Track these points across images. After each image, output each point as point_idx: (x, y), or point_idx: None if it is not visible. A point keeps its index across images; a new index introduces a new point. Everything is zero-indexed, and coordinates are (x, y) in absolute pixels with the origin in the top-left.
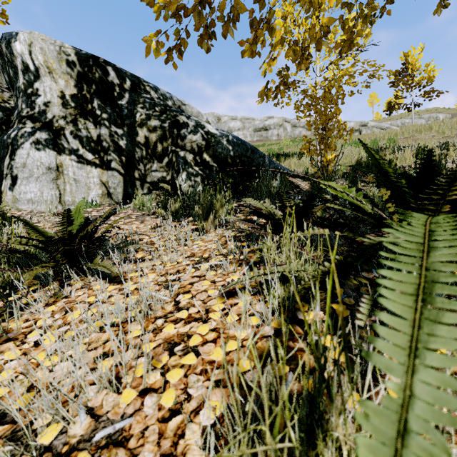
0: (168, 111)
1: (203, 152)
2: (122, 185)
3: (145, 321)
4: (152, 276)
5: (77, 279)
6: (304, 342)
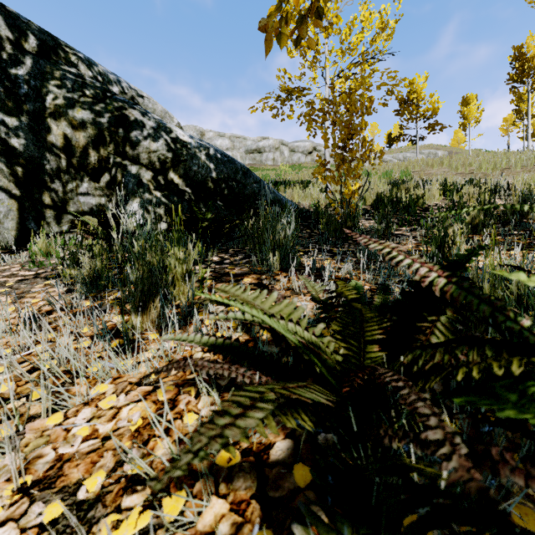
0: (109, 98)
1: (168, 169)
2: (15, 216)
3: None
4: None
5: None
6: None
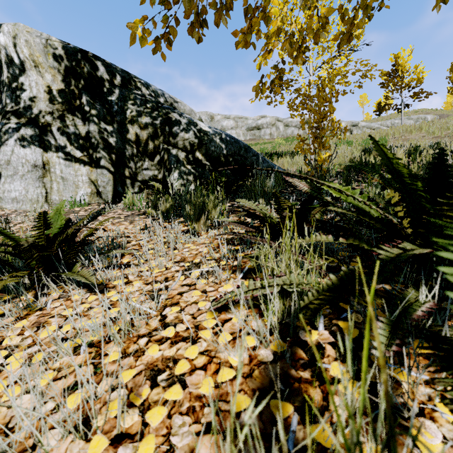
0: (160, 107)
1: (195, 150)
2: (112, 183)
3: (126, 341)
4: (138, 284)
5: (54, 288)
6: (309, 370)
